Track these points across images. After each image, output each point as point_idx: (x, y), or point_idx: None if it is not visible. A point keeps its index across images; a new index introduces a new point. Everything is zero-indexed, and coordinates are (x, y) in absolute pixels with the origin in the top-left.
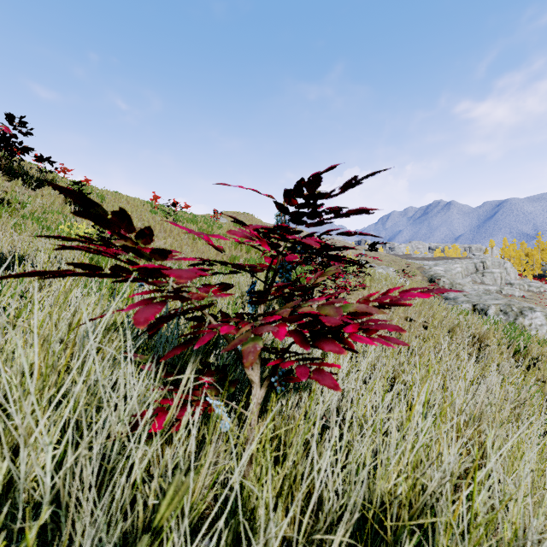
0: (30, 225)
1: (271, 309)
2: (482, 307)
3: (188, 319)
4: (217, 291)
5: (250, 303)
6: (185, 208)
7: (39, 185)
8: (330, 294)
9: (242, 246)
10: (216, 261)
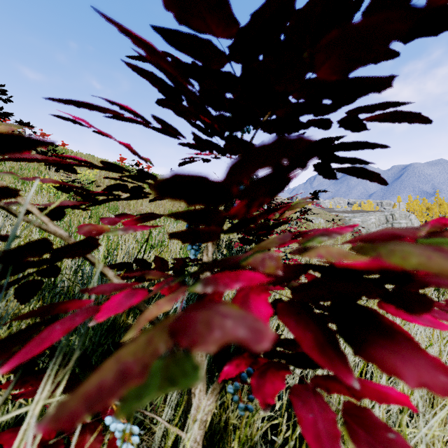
0: (6, 179)
1: (220, 253)
2: None
3: (110, 266)
4: (132, 221)
5: (179, 239)
6: (147, 168)
7: None
8: (304, 232)
9: None
10: (135, 175)
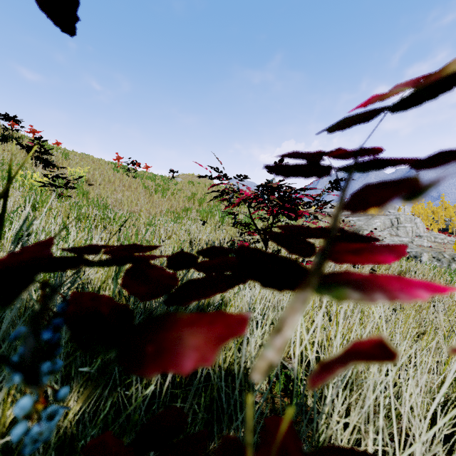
0: None
1: None
2: (415, 254)
3: None
4: None
5: None
6: (146, 168)
7: (5, 142)
8: None
9: (194, 199)
10: None
